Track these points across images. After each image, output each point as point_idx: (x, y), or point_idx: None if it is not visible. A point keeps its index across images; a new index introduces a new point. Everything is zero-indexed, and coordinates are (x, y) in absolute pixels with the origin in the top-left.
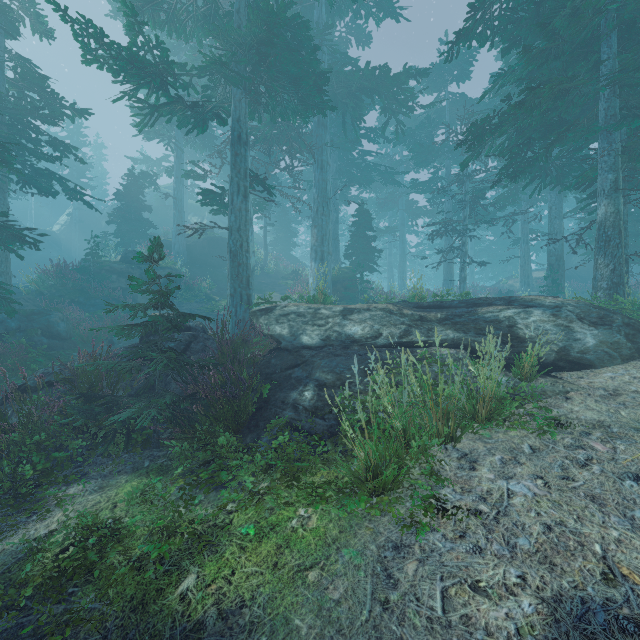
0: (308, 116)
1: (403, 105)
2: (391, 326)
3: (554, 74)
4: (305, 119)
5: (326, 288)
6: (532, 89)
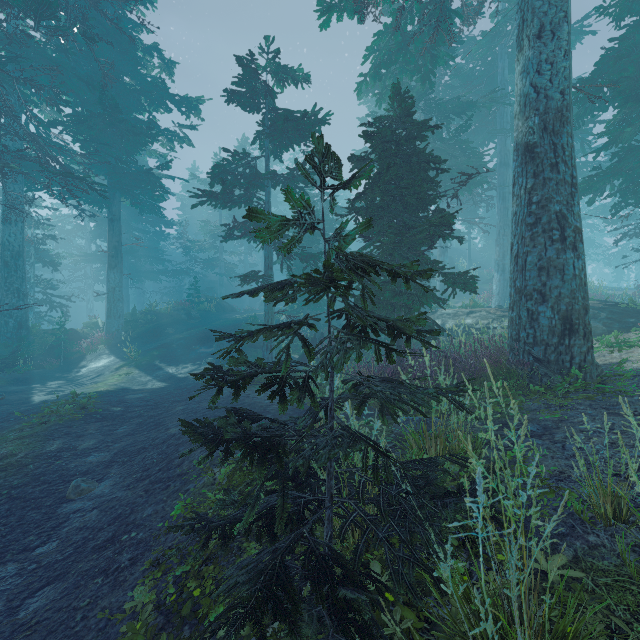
0: (471, 190)
1: (581, 129)
2: (485, 319)
3: (632, 146)
4: (469, 192)
5: (507, 293)
6: (589, 177)
